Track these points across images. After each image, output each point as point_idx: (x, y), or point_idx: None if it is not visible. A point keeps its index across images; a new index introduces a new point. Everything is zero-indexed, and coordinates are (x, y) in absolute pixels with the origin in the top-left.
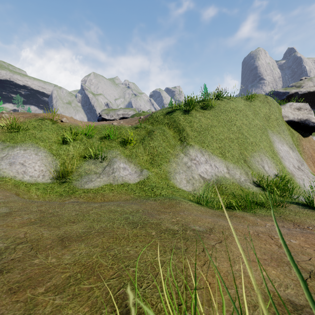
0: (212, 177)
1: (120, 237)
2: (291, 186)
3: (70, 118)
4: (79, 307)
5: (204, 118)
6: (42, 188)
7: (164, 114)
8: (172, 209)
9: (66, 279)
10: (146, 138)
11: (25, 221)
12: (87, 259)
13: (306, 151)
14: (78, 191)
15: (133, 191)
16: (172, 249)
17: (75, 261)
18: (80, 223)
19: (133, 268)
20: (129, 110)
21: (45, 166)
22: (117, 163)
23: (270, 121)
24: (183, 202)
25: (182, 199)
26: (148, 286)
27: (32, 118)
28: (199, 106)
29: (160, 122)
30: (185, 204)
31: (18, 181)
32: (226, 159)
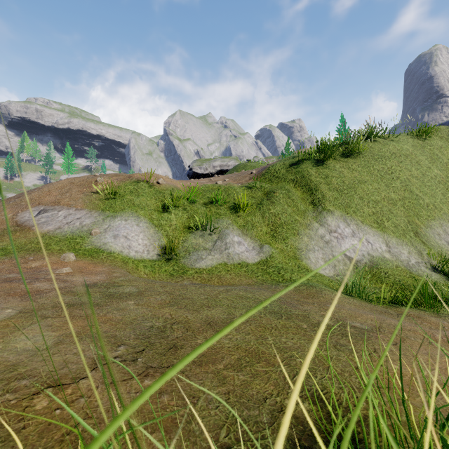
0: (363, 257)
1: (268, 327)
2: None
3: (165, 178)
4: (264, 384)
5: (348, 170)
6: (150, 266)
7: (287, 167)
8: (314, 299)
9: (237, 361)
10: (265, 201)
11: (161, 302)
12: (247, 345)
13: None
14: (190, 271)
15: (254, 274)
16: (335, 345)
17: (235, 345)
18: (216, 308)
19: (299, 359)
20: (228, 159)
21: (148, 239)
22: (230, 236)
23: None
24: (327, 291)
25: (323, 287)
26: (323, 377)
27: (126, 181)
28: (339, 153)
29: (281, 179)
30: (330, 294)
31: (126, 257)
32: (384, 231)
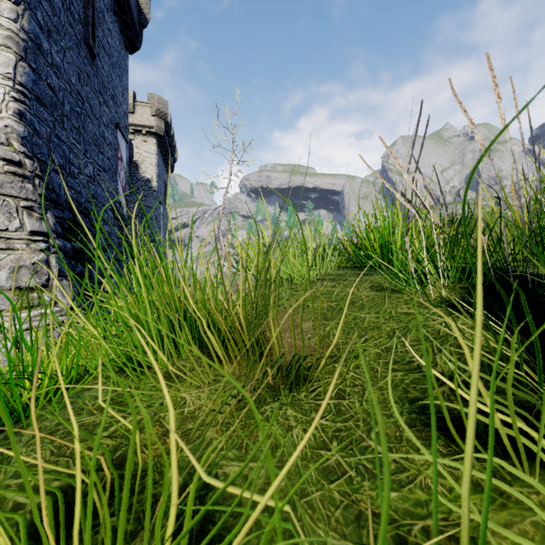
0: None
1: None
2: None
3: None
4: None
5: None
6: None
7: None
8: None
9: None
10: None
11: None
12: None
13: None
14: None
15: None
16: None
17: None
18: None
19: None
20: (460, 205)
21: None
22: None
23: None
24: None
25: None
26: None
27: None
28: None
29: None
30: None
31: None
32: None
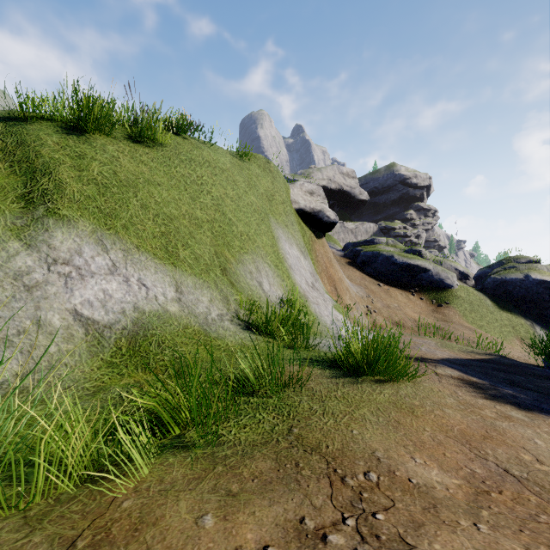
0: (122, 316)
1: None
2: (304, 320)
3: None
4: None
5: (132, 159)
6: None
7: None
8: None
9: None
10: None
11: None
12: None
13: (320, 260)
14: None
15: None
16: None
17: None
18: None
19: None
20: None
21: None
22: None
23: (274, 203)
24: None
25: None
26: None
27: None
28: (124, 132)
29: None
30: None
31: None
32: (177, 265)
